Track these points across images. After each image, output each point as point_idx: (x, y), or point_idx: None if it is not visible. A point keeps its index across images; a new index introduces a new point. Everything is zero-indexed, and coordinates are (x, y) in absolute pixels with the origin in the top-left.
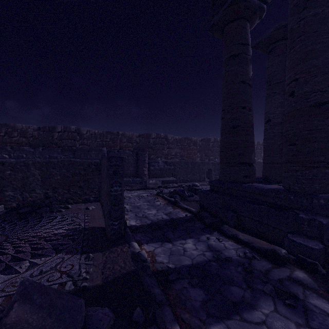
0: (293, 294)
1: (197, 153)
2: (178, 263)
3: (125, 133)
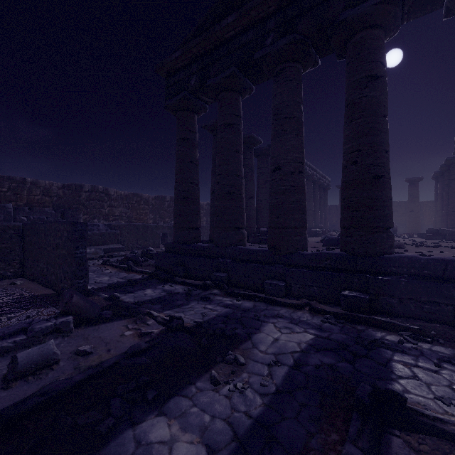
0: (208, 297)
1: (150, 214)
2: (142, 299)
3: (37, 182)
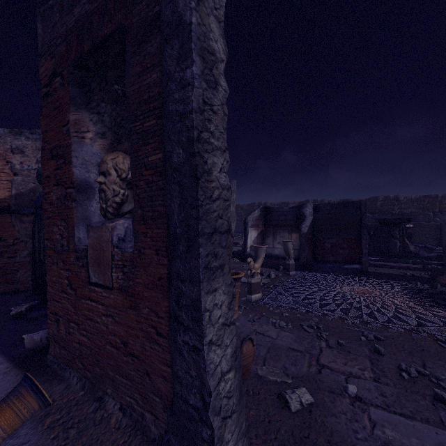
0: None
1: None
2: None
3: (445, 195)
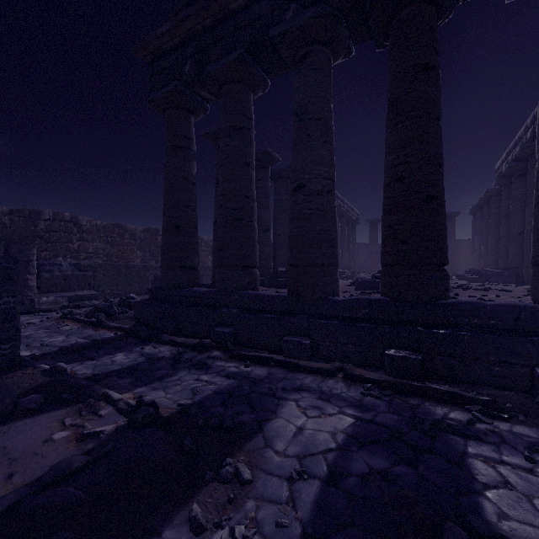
0: (205, 363)
1: (137, 252)
2: (106, 370)
3: None
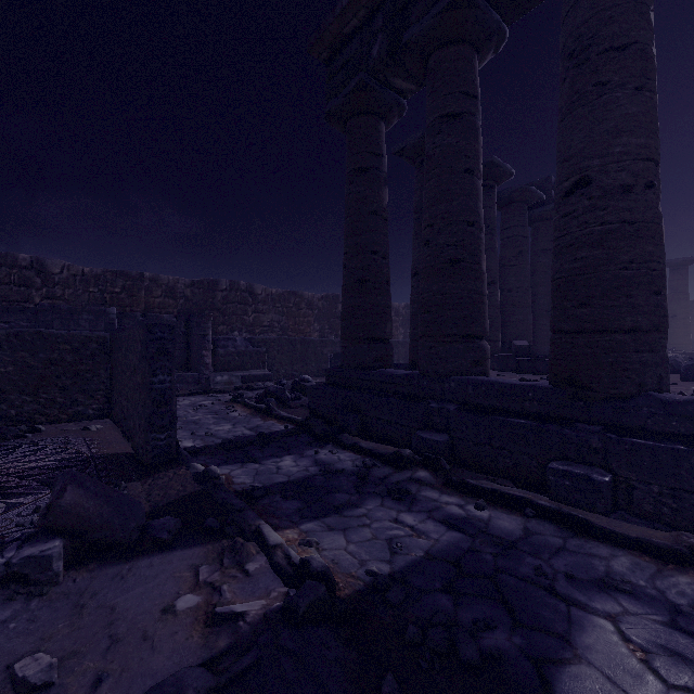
0: (405, 490)
1: (314, 324)
2: (268, 482)
3: (158, 278)
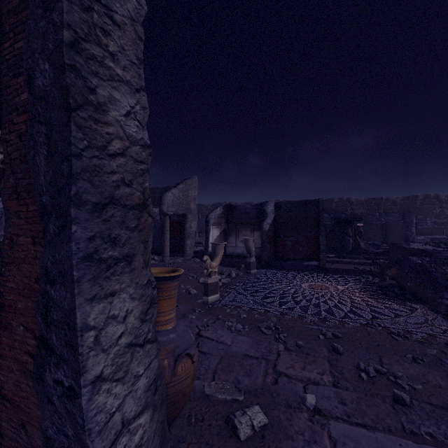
0: None
1: None
2: None
3: (388, 198)
